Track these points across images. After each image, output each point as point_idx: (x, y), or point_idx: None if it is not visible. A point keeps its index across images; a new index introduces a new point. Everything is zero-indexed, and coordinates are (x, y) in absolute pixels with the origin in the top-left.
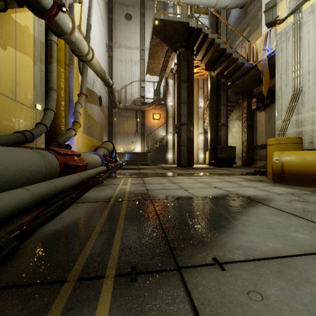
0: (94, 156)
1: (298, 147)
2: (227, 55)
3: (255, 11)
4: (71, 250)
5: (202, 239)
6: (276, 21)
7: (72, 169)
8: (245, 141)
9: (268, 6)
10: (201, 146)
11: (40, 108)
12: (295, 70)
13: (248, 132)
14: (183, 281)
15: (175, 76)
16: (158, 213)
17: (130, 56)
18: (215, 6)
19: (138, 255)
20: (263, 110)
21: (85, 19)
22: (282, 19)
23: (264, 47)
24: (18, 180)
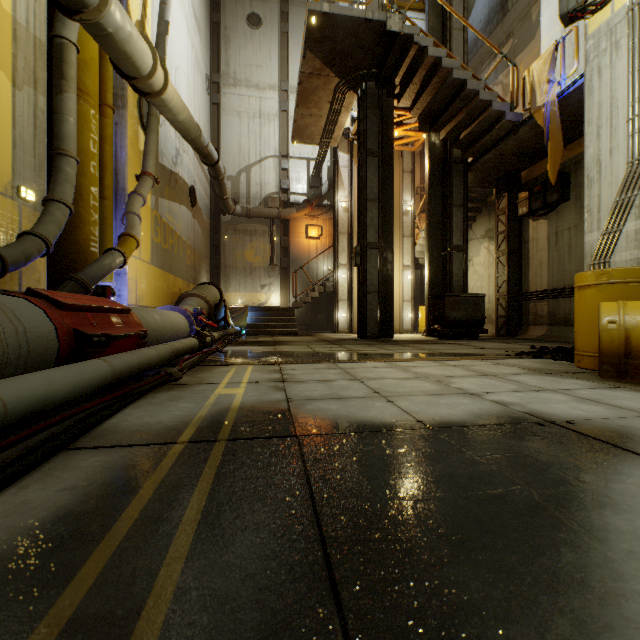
0: (169, 314)
1: None
2: (469, 95)
3: (525, 4)
4: None
5: None
6: (587, 8)
7: (98, 346)
8: (503, 283)
9: None
10: (408, 295)
11: (31, 198)
12: (635, 115)
13: (510, 264)
14: None
15: (353, 146)
16: (319, 498)
17: (257, 104)
18: None
19: None
20: (543, 216)
21: (155, 11)
22: (602, 0)
23: (550, 76)
24: None
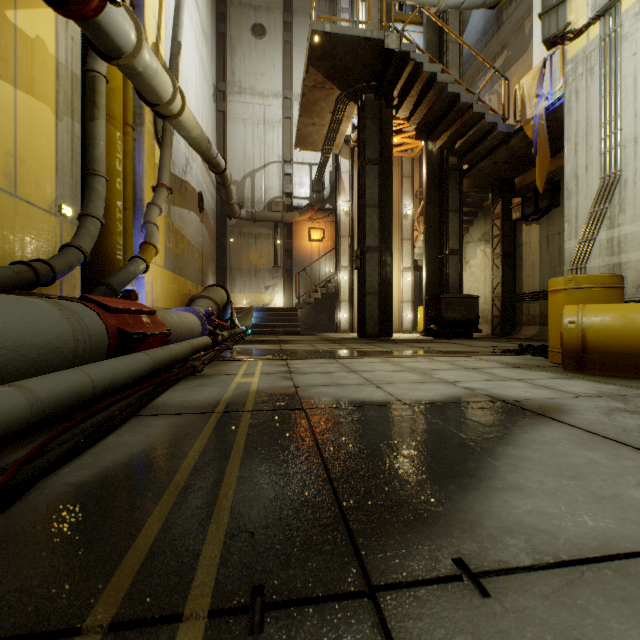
0: (185, 315)
1: (615, 296)
2: (463, 108)
3: (519, 17)
4: (108, 537)
5: (424, 506)
6: (566, 35)
7: (136, 342)
8: (497, 285)
9: (549, 4)
10: (407, 296)
11: (70, 214)
12: (606, 135)
13: (505, 267)
14: (384, 629)
15: (354, 153)
16: (320, 441)
17: (261, 111)
18: (437, 2)
19: (271, 550)
20: (535, 221)
21: (168, 31)
22: (579, 30)
23: (538, 91)
24: (6, 367)
